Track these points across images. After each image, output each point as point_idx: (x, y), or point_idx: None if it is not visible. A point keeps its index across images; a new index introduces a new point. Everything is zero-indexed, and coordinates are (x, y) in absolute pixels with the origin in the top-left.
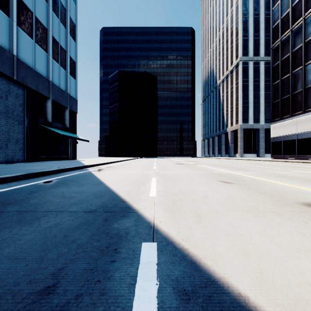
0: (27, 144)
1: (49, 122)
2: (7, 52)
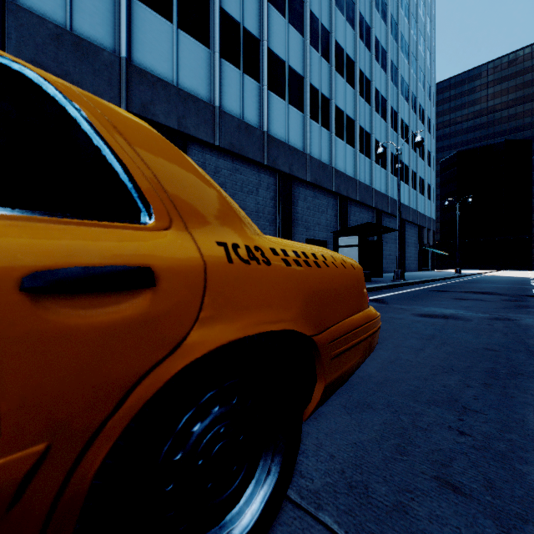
0: (418, 261)
1: (425, 244)
2: (416, 211)
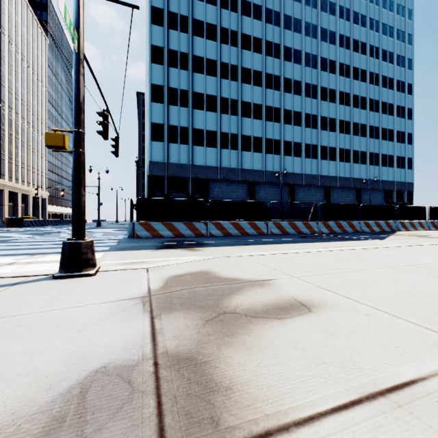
0: None
1: (394, 203)
2: (378, 180)
